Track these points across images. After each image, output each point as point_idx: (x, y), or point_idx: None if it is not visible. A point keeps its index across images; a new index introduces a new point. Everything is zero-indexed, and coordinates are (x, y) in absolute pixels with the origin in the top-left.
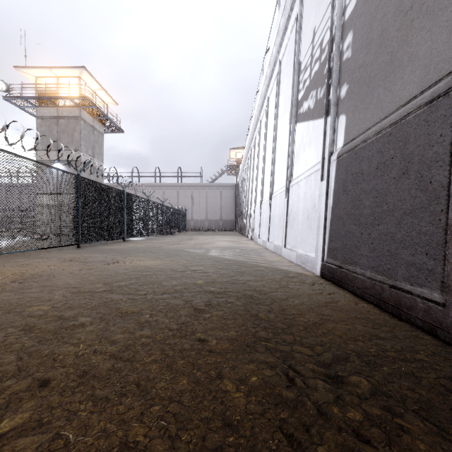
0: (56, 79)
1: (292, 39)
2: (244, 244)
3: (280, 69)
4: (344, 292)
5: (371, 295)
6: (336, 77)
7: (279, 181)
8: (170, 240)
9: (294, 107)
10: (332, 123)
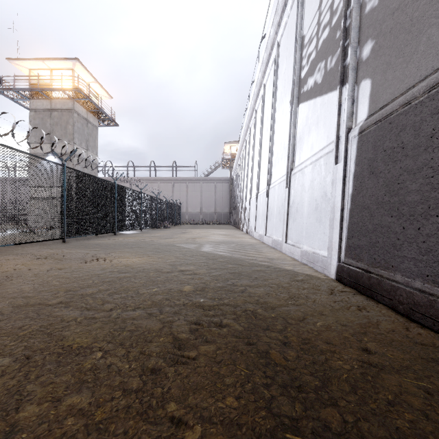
0: (50, 71)
1: (293, 15)
2: (240, 238)
3: (278, 51)
4: (377, 305)
5: (428, 316)
6: (355, 35)
7: (278, 171)
8: (163, 234)
9: (296, 87)
10: (350, 92)
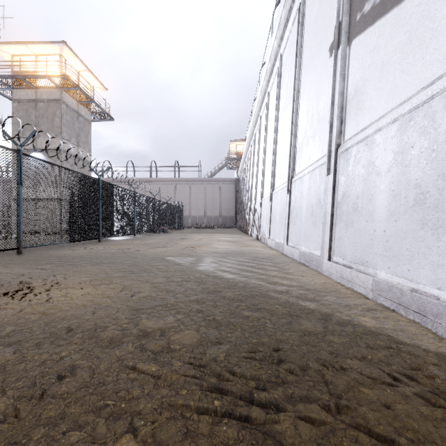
0: (35, 57)
1: None
2: (250, 247)
3: None
4: None
5: None
6: None
7: (306, 155)
8: (157, 240)
9: (346, 16)
10: None
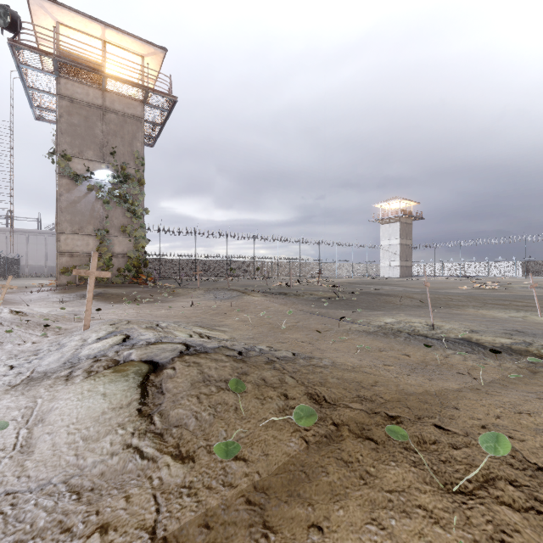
0: None
1: None
2: None
3: None
4: None
5: None
6: None
7: None
8: (12, 282)
9: None
10: None
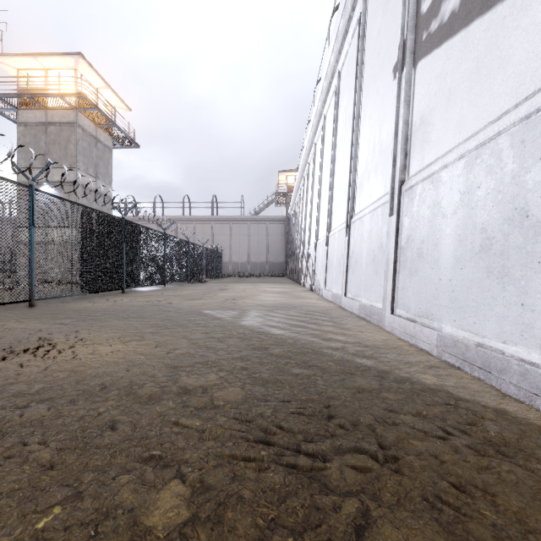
0: (45, 72)
1: None
2: (303, 299)
3: (365, 7)
4: None
5: None
6: None
7: (367, 192)
8: (192, 291)
9: (411, 33)
10: None
